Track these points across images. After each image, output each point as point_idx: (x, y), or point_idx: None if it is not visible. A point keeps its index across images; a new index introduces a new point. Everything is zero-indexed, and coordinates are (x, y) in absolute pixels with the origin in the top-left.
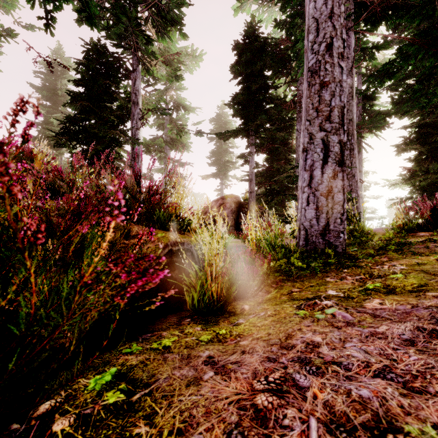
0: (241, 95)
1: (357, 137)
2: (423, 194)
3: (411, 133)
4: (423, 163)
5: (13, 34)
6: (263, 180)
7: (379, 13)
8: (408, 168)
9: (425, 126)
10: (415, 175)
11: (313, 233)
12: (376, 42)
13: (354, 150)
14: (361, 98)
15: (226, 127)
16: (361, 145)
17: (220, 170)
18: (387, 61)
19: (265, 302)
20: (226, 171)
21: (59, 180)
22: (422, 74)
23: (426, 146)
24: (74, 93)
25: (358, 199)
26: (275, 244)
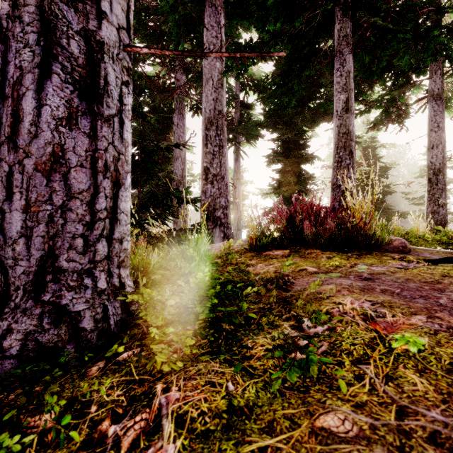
0: None
1: (235, 143)
2: (287, 204)
3: (278, 145)
4: (286, 176)
5: None
6: None
7: (249, 3)
8: (276, 179)
9: (288, 141)
10: (281, 186)
11: (12, 282)
12: (248, 41)
13: (223, 147)
14: (239, 105)
15: None
16: (239, 151)
17: None
18: (260, 73)
19: None
20: None
21: None
22: (283, 65)
23: (288, 160)
24: None
25: (228, 205)
26: None
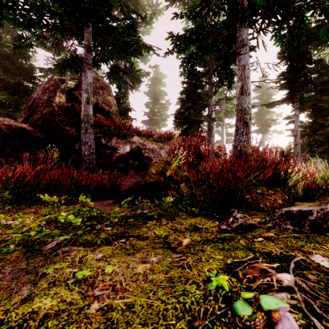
0: (288, 74)
1: None
2: None
3: None
4: None
5: (149, 74)
6: (306, 133)
7: None
8: None
9: None
10: None
11: None
12: None
13: None
14: None
15: (267, 93)
16: None
17: (261, 126)
18: None
19: (325, 200)
20: (267, 127)
21: (220, 151)
22: None
23: None
24: (181, 99)
25: None
26: (327, 180)
